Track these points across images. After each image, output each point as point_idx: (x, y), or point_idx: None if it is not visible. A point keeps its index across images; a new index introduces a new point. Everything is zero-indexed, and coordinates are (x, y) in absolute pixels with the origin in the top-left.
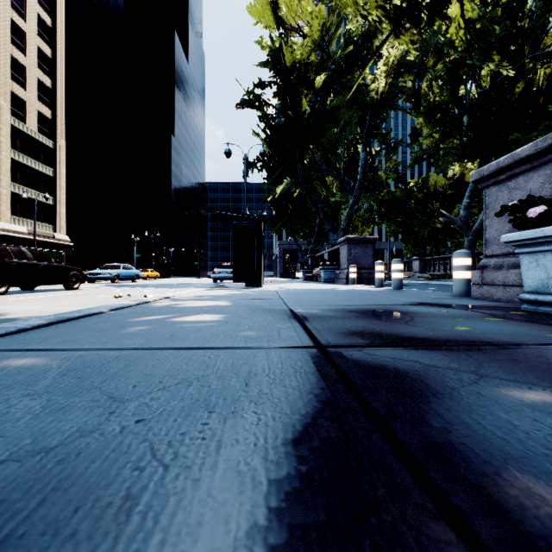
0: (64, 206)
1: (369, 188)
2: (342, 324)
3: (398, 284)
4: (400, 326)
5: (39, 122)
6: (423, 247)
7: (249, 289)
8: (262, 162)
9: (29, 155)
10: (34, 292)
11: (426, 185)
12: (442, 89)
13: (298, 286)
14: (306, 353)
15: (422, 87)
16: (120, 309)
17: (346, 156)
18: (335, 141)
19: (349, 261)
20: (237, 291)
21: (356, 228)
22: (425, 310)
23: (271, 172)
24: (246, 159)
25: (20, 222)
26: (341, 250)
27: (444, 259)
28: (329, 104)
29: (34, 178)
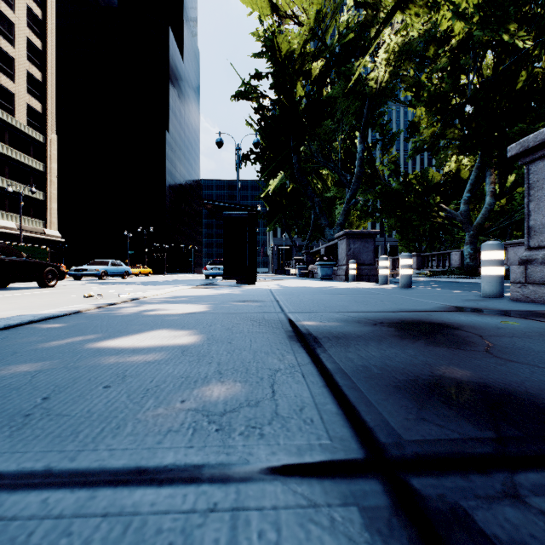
0: (55, 201)
1: (366, 182)
2: (385, 357)
3: (407, 281)
4: (492, 363)
5: (28, 116)
6: (419, 244)
7: (240, 287)
8: (256, 155)
9: (18, 149)
10: (2, 291)
11: (425, 178)
12: (441, 79)
13: (295, 284)
14: (361, 521)
15: (420, 78)
16: (47, 319)
17: (342, 149)
18: (332, 134)
19: (348, 257)
20: (225, 290)
21: (351, 224)
22: (480, 320)
23: (265, 165)
24: (238, 150)
25: (8, 218)
26: (339, 245)
27: (443, 255)
28: (325, 95)
29: (23, 172)
